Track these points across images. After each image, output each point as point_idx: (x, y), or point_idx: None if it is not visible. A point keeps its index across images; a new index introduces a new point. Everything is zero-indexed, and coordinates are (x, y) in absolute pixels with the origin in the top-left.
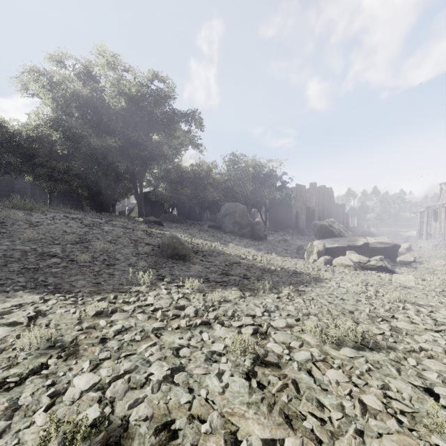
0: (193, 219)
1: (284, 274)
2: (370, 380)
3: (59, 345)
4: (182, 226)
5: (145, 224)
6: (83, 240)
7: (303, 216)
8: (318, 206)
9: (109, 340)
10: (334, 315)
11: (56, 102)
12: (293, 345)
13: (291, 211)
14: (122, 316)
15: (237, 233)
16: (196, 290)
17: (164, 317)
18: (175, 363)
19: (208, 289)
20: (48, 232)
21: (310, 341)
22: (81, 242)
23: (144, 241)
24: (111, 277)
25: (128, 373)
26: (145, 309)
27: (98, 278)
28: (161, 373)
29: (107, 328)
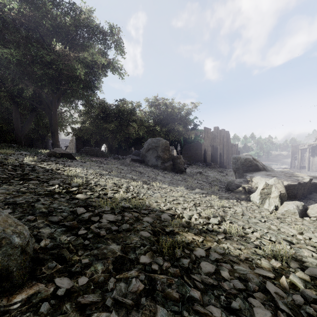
0: (121, 155)
1: None
2: None
3: None
4: (102, 160)
5: (45, 156)
6: None
7: (209, 152)
8: (220, 145)
9: None
10: None
11: None
12: None
13: (200, 148)
14: None
15: (159, 166)
16: None
17: None
18: None
19: None
20: None
21: None
22: None
23: None
24: None
25: None
26: None
27: None
28: None
29: None
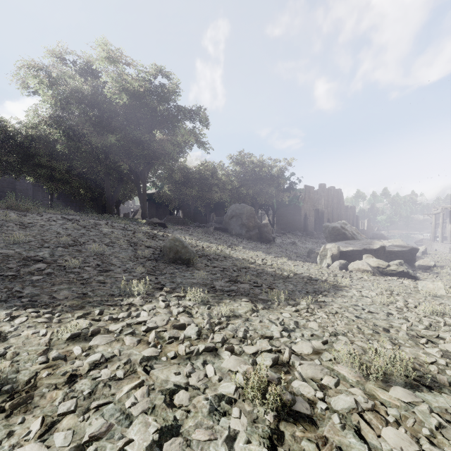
0: (198, 222)
1: (298, 281)
2: (447, 445)
3: (7, 390)
4: (187, 228)
5: (148, 225)
6: (77, 242)
7: (312, 218)
8: (327, 208)
9: (80, 378)
10: (367, 334)
11: (57, 100)
12: (327, 383)
13: (299, 213)
14: (105, 339)
15: (244, 235)
16: (200, 301)
17: (159, 340)
18: (166, 418)
19: (213, 300)
20: (39, 234)
21: (347, 376)
22: (74, 245)
23: (145, 244)
24: (101, 286)
25: (96, 439)
26: (135, 328)
27: (86, 287)
28: (144, 439)
29: (82, 358)
